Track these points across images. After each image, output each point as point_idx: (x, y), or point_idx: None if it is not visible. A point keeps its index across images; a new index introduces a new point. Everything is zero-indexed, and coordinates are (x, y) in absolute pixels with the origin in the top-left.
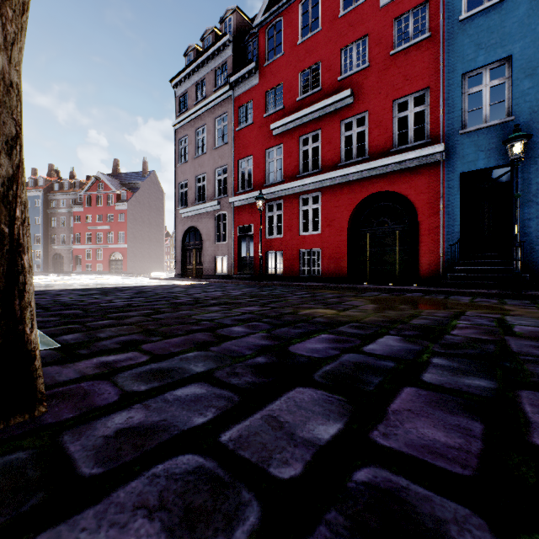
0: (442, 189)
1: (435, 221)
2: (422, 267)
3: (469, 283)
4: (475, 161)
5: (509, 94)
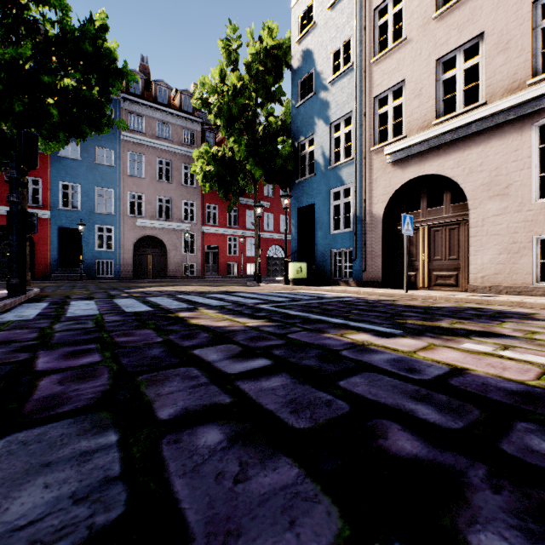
0: (50, 233)
1: (46, 248)
2: (38, 271)
3: (63, 278)
4: (66, 223)
5: (80, 200)
